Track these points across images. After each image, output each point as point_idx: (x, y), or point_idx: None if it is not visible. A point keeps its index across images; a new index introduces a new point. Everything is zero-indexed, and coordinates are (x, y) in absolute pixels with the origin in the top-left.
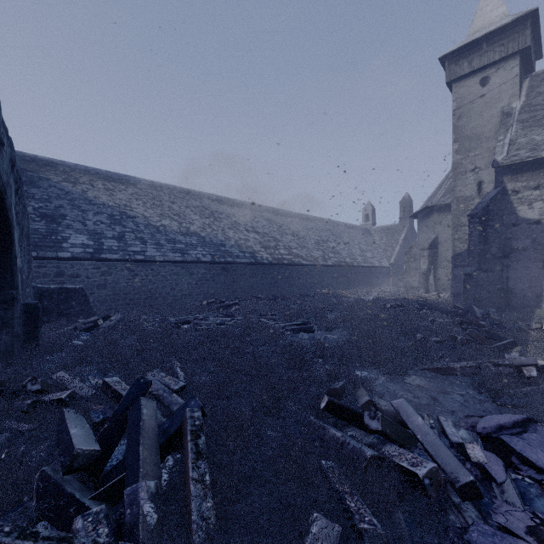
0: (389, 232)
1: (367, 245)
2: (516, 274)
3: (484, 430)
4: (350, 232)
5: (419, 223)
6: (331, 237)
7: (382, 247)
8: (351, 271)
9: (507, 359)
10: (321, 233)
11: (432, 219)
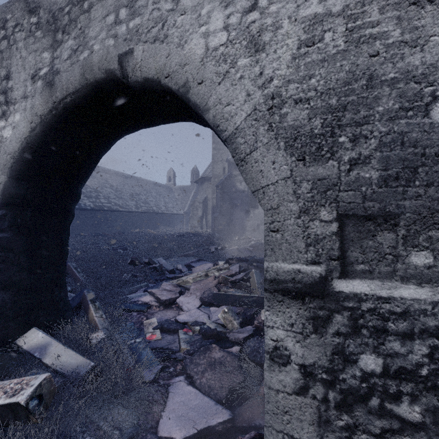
0: (184, 190)
1: (169, 198)
2: (236, 217)
3: (187, 263)
4: (157, 189)
5: (199, 186)
6: (143, 191)
7: (179, 201)
8: (157, 216)
9: (209, 247)
10: (135, 188)
11: (205, 185)
